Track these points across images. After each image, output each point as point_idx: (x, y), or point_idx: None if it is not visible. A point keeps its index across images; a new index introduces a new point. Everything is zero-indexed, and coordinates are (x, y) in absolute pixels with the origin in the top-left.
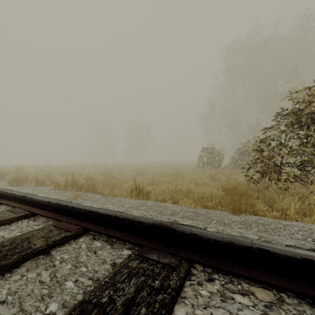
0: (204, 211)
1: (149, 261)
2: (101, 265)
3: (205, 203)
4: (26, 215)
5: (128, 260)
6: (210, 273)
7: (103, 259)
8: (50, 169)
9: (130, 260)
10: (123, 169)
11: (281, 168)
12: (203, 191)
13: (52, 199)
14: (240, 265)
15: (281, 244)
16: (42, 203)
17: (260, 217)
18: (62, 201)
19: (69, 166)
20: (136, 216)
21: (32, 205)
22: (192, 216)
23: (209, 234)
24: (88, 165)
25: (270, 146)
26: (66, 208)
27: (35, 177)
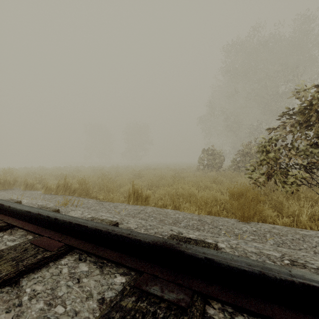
0: (209, 219)
1: (150, 297)
2: (85, 301)
3: (209, 209)
4: (1, 228)
5: (121, 296)
6: (233, 313)
7: (89, 292)
8: (44, 172)
9: (123, 296)
10: (121, 171)
11: (288, 170)
12: (206, 195)
13: (33, 208)
14: (275, 304)
15: (312, 264)
16: (21, 212)
17: (272, 226)
18: (45, 211)
19: (64, 168)
20: (132, 232)
21: (10, 215)
22: (197, 225)
23: (229, 260)
24: (85, 167)
25: (276, 147)
26: (48, 220)
27: (24, 181)
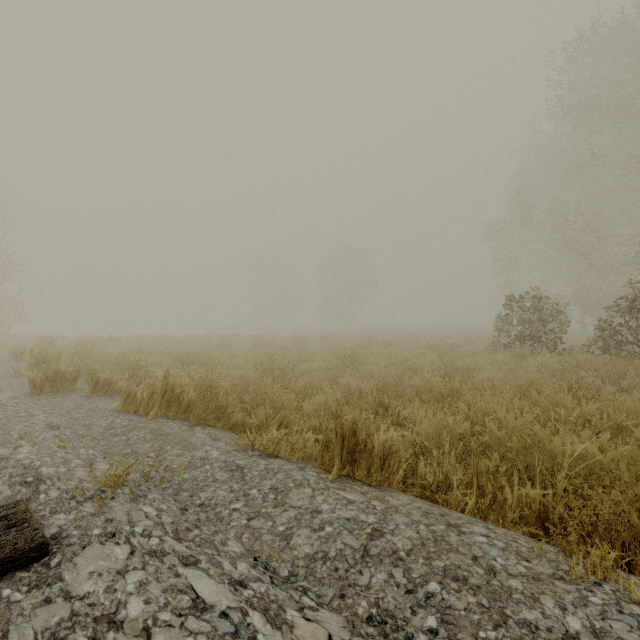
0: None
1: None
2: None
3: None
4: None
5: None
6: None
7: None
8: (161, 346)
9: None
10: (312, 347)
11: None
12: (595, 455)
13: None
14: None
15: None
16: None
17: None
18: None
19: (204, 339)
20: None
21: None
22: None
23: None
24: (241, 337)
25: None
26: None
27: (92, 374)
